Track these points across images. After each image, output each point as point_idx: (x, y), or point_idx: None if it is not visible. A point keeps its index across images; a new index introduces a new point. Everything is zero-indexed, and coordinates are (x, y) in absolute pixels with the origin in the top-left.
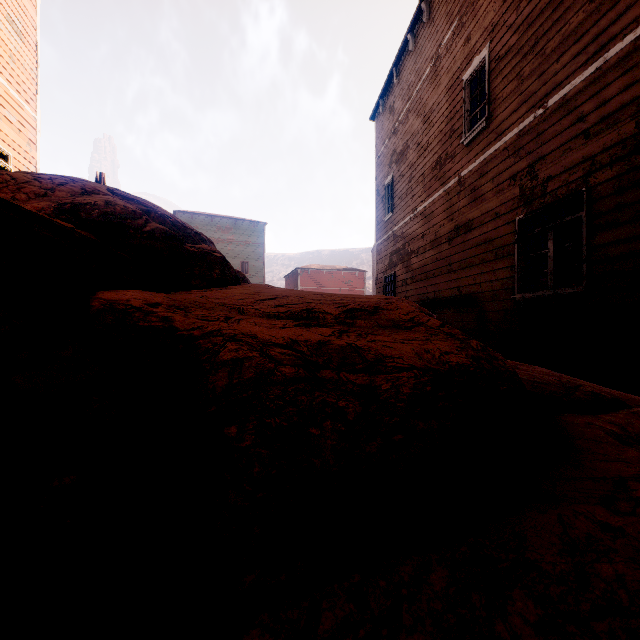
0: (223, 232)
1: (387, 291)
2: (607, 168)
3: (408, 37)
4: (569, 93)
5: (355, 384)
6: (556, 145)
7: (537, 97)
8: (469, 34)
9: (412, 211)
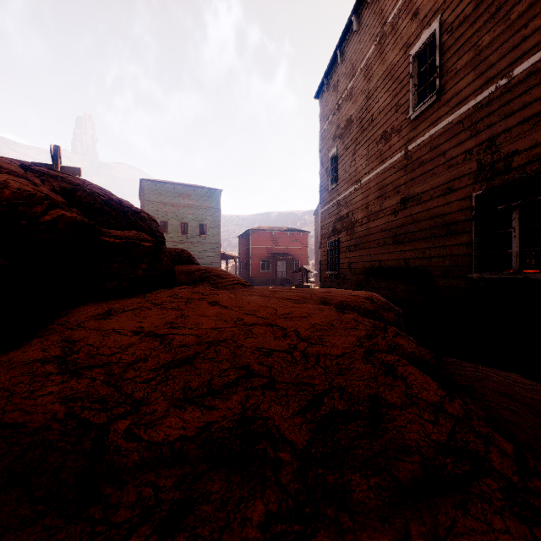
0: (184, 198)
1: (331, 255)
2: None
3: (352, 18)
4: None
5: None
6: (524, 117)
7: (499, 66)
8: (417, 9)
9: (356, 182)
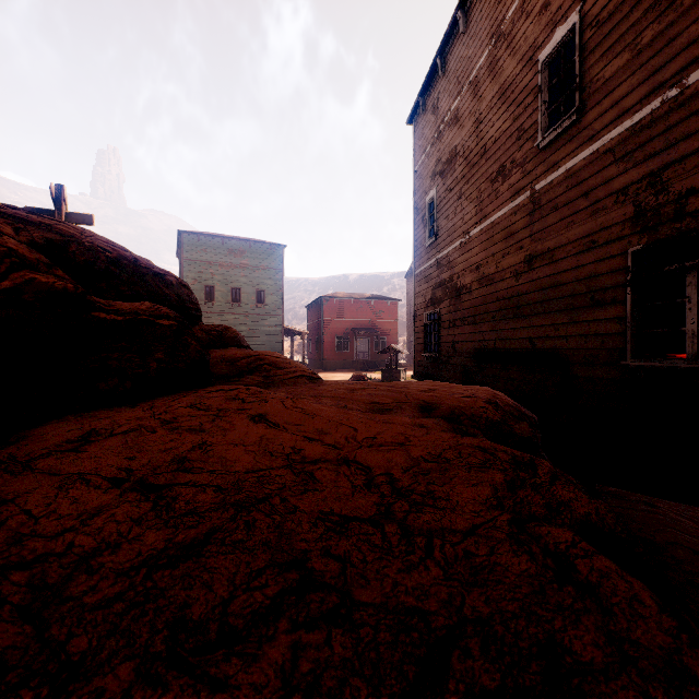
0: (235, 256)
1: (429, 331)
2: None
3: (458, 15)
4: None
5: None
6: None
7: (667, 72)
8: None
9: (463, 235)
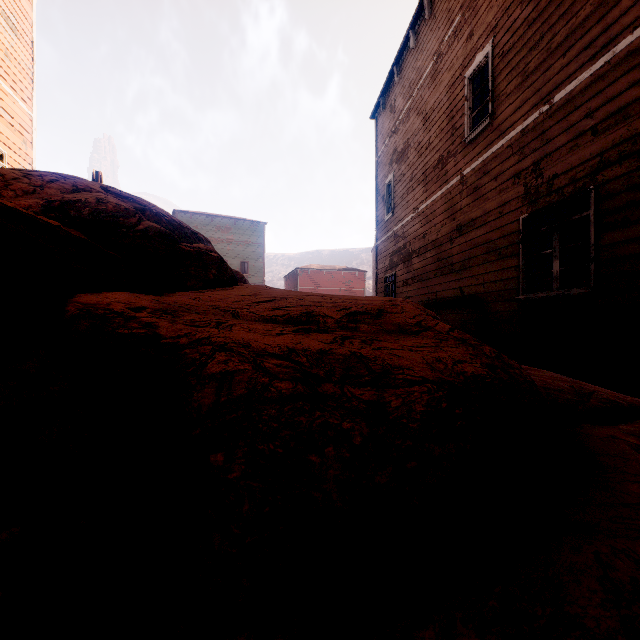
0: (222, 232)
1: (388, 291)
2: (616, 165)
3: (409, 34)
4: (576, 88)
5: (361, 400)
6: (562, 142)
7: (542, 93)
8: (472, 30)
9: (413, 210)
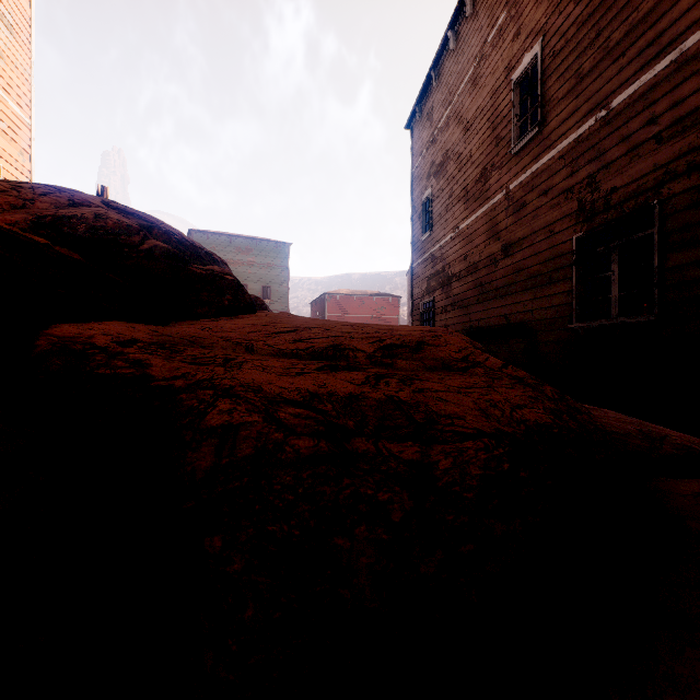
0: (243, 253)
1: (424, 319)
2: (684, 177)
3: (448, 34)
4: (637, 91)
5: (400, 460)
6: (622, 152)
7: (599, 97)
8: (519, 28)
9: (453, 229)
